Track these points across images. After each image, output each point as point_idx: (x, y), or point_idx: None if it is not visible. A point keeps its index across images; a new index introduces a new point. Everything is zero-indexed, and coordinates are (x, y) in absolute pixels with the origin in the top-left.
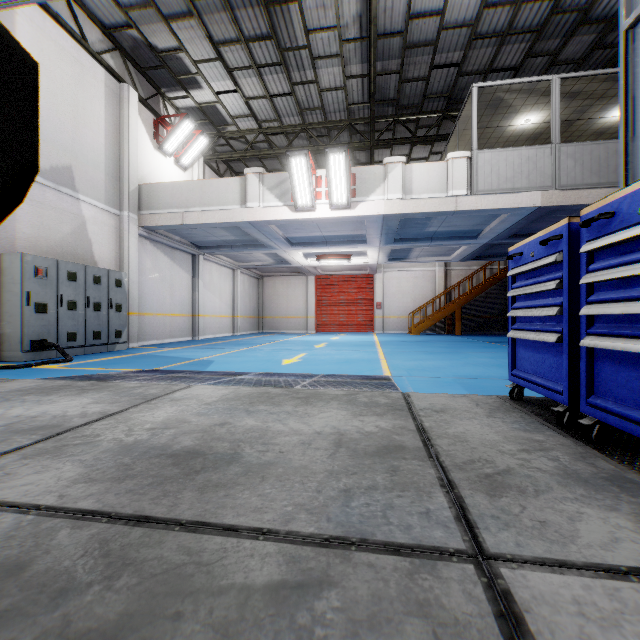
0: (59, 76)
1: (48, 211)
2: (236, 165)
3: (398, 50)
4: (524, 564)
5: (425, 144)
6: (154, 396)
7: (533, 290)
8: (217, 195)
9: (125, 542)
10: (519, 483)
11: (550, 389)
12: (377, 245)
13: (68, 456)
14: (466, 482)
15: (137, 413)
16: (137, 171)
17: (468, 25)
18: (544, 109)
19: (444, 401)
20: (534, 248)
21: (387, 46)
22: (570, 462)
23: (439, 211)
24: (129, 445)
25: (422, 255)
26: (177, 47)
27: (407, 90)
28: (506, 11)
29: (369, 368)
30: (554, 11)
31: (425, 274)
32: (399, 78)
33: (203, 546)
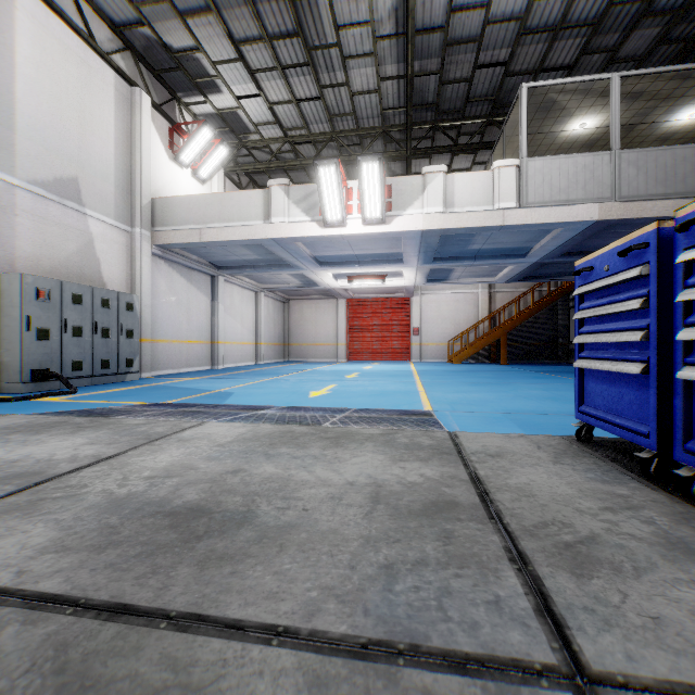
0: (64, 78)
1: (51, 227)
2: (259, 178)
3: (438, 48)
4: (645, 691)
5: (467, 153)
6: (159, 435)
7: (608, 311)
8: (238, 209)
9: (90, 647)
10: (611, 557)
11: (630, 430)
12: (414, 265)
13: (43, 514)
14: (542, 555)
15: (136, 457)
16: (150, 184)
17: (517, 18)
18: (602, 112)
19: (499, 443)
20: (609, 261)
21: (426, 43)
22: (669, 526)
23: (484, 226)
24: (120, 499)
25: (464, 276)
26: (194, 47)
27: (448, 93)
28: (559, 2)
29: (407, 401)
30: (613, 2)
31: (467, 297)
32: (439, 79)
33: (195, 655)
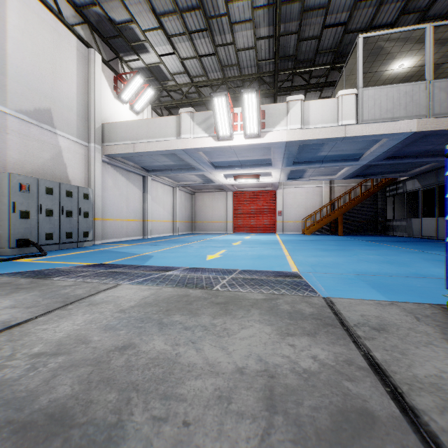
0: (41, 41)
1: (32, 142)
2: (175, 111)
3: (297, 14)
4: None
5: (316, 91)
6: (76, 298)
7: None
8: (159, 130)
9: None
10: None
11: None
12: (280, 167)
13: None
14: None
15: (41, 324)
16: (101, 114)
17: None
18: (416, 55)
19: (375, 311)
20: None
21: (289, 11)
22: None
23: (331, 137)
24: None
25: (313, 175)
26: (129, 20)
27: (303, 47)
28: None
29: (278, 264)
30: None
31: (314, 190)
32: (297, 37)
33: None
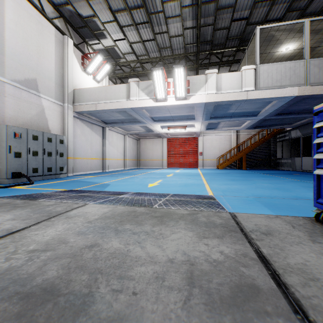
0: (29, 30)
1: (23, 103)
2: (125, 80)
3: (213, 11)
4: None
5: (226, 66)
6: (56, 213)
7: None
8: (114, 94)
9: None
10: None
11: None
12: (200, 120)
13: None
14: None
15: (34, 231)
16: (72, 82)
17: None
18: (298, 41)
19: (265, 222)
20: None
21: (207, 9)
22: None
23: (237, 100)
24: None
25: (225, 126)
26: (93, 15)
27: (217, 35)
28: None
29: (199, 190)
30: None
31: (225, 137)
32: (213, 28)
33: None
